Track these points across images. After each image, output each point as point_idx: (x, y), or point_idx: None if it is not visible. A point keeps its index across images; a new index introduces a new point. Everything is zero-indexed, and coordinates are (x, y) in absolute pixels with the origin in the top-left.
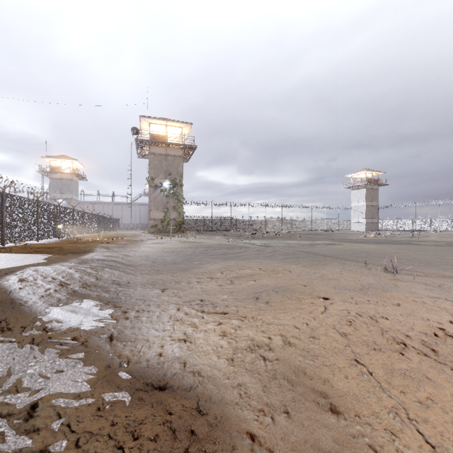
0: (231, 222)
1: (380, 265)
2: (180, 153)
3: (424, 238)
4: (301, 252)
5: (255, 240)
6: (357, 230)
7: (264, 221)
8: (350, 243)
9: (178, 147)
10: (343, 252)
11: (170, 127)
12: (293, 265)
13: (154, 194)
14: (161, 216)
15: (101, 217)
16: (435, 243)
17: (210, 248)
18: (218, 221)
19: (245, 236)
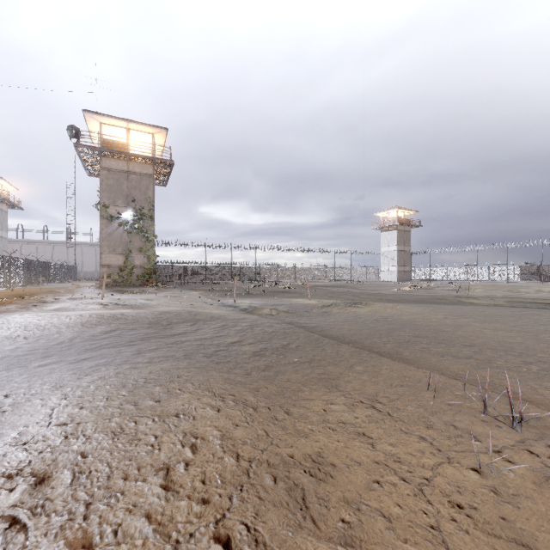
0: (234, 270)
1: (455, 377)
2: (150, 171)
3: (468, 292)
4: (301, 329)
5: (247, 298)
6: (387, 280)
7: (276, 268)
8: (382, 302)
9: (147, 162)
10: (373, 326)
11: (134, 131)
12: (237, 406)
13: (108, 228)
14: (120, 261)
15: (34, 263)
16: (493, 302)
17: (129, 323)
18: (216, 268)
19: (237, 292)
